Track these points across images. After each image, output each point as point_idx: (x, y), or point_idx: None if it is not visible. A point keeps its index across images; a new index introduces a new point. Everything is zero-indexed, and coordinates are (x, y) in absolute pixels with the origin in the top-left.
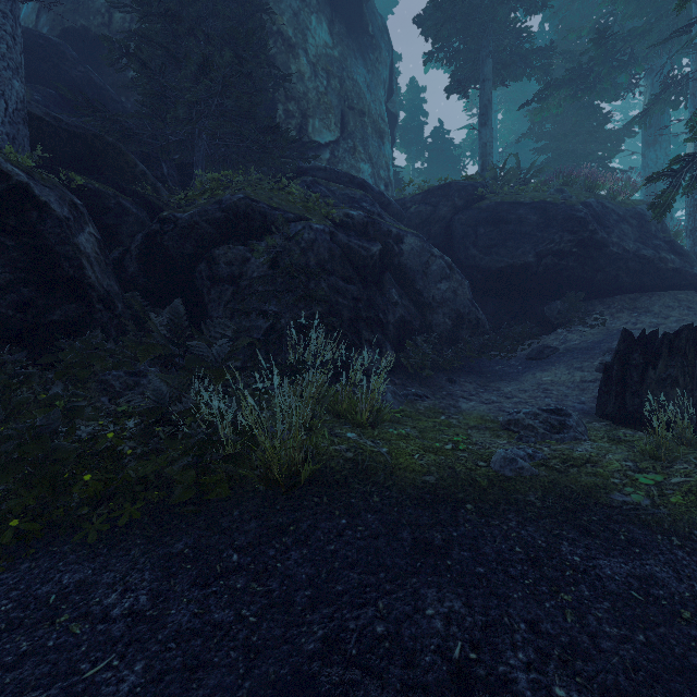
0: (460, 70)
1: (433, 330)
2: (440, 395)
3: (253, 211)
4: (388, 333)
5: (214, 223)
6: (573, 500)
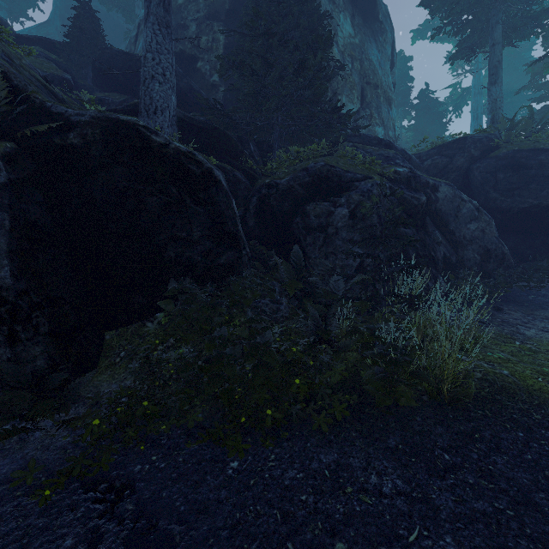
0: (468, 38)
1: (465, 264)
2: (497, 322)
3: (331, 175)
4: (438, 268)
5: (304, 186)
6: None
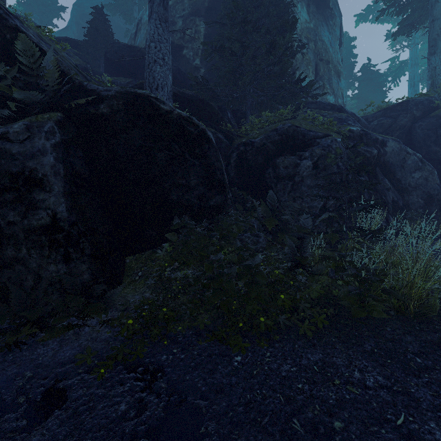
0: (410, 17)
1: (410, 207)
2: None
3: (297, 134)
4: (389, 210)
5: (274, 143)
6: None
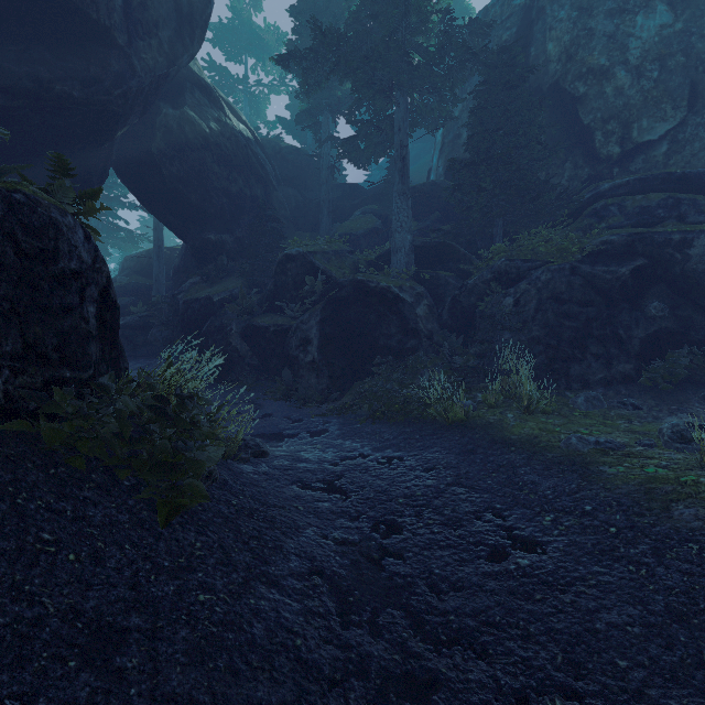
0: None
1: None
2: (660, 408)
3: (510, 268)
4: (628, 347)
5: (486, 282)
6: (573, 462)
